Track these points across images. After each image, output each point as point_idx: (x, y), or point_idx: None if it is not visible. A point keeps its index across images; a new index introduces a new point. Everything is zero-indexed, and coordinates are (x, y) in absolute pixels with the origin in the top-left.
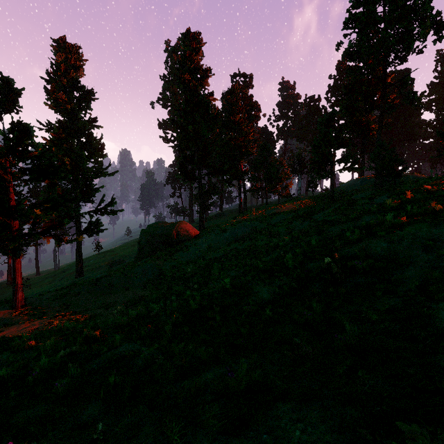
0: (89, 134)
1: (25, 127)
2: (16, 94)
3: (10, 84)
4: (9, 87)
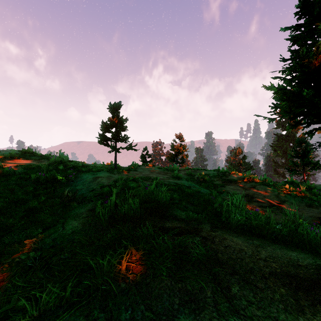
0: (293, 135)
1: (244, 157)
2: (240, 151)
3: (238, 149)
4: (238, 150)
